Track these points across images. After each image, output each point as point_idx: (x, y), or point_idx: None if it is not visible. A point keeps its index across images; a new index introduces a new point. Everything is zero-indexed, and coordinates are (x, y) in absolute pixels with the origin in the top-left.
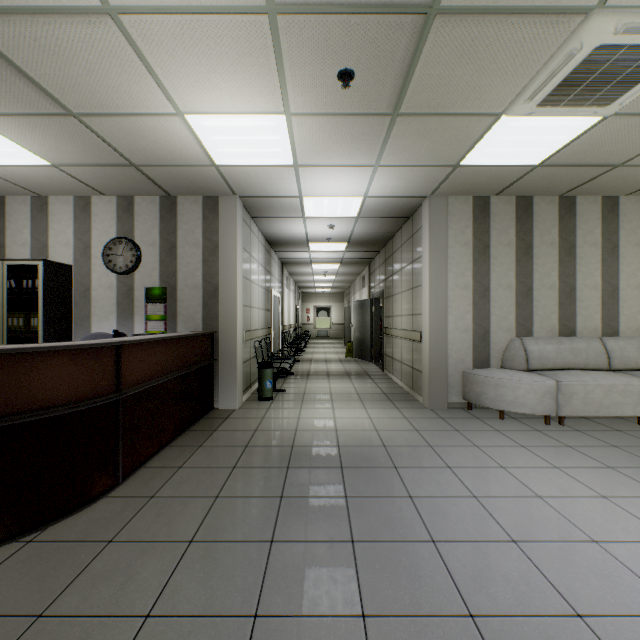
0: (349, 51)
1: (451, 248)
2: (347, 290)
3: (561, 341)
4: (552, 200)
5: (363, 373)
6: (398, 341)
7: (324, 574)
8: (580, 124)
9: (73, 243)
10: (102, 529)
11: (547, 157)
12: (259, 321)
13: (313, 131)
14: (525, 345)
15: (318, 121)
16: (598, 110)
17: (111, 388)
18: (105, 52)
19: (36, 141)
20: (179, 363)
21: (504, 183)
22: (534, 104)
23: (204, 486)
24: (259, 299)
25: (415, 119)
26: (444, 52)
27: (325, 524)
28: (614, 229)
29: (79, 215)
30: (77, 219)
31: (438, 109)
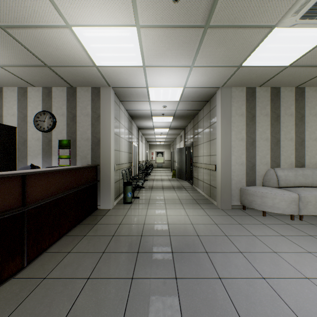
0: None
1: (233, 117)
2: (172, 143)
3: (297, 170)
4: (291, 89)
5: (181, 187)
6: (201, 170)
7: None
8: None
9: (17, 114)
10: None
11: (295, 60)
12: (125, 159)
13: (154, 40)
14: (276, 173)
15: (157, 32)
16: None
17: (18, 204)
18: None
19: None
20: (73, 184)
21: (265, 78)
22: (298, 17)
23: (81, 268)
24: (125, 147)
25: (219, 31)
26: None
27: (162, 305)
28: None
29: (20, 98)
30: (19, 100)
31: (234, 22)
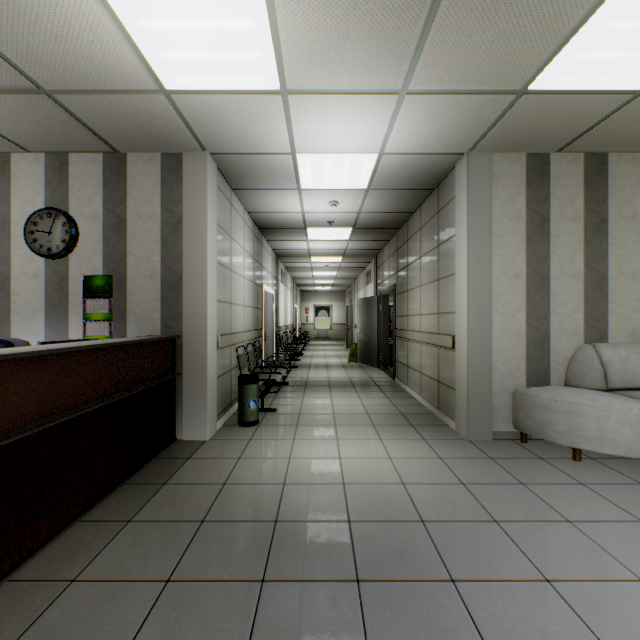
0: None
1: (497, 223)
2: (349, 288)
3: None
4: (633, 158)
5: (371, 383)
6: (416, 346)
7: None
8: None
9: None
10: None
11: None
12: (245, 321)
13: (308, 6)
14: (601, 355)
15: None
16: None
17: None
18: None
19: None
20: (105, 386)
21: (578, 128)
22: None
23: None
24: (245, 294)
25: None
26: None
27: None
28: None
29: None
30: None
31: None
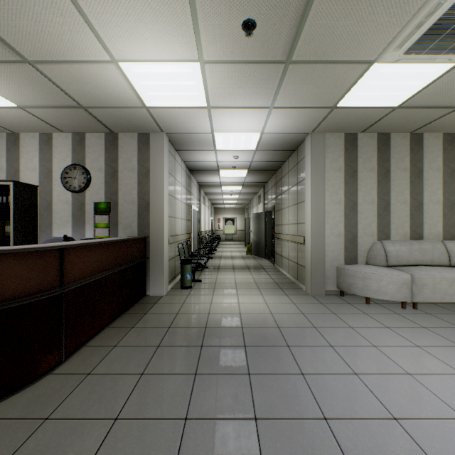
0: (252, 2)
1: (328, 172)
2: (247, 206)
3: (412, 244)
4: (405, 136)
5: (259, 267)
6: (286, 243)
7: (231, 454)
8: (436, 71)
9: (39, 169)
10: (41, 406)
11: (405, 100)
12: (182, 228)
13: (222, 77)
14: (385, 247)
15: (226, 68)
16: (453, 57)
17: (55, 284)
18: (47, 3)
19: (3, 86)
20: (117, 261)
21: (369, 122)
22: (402, 52)
23: (132, 364)
24: (182, 212)
25: (304, 66)
26: (332, 3)
27: (232, 401)
28: (452, 158)
29: (43, 147)
30: (42, 150)
31: (323, 57)
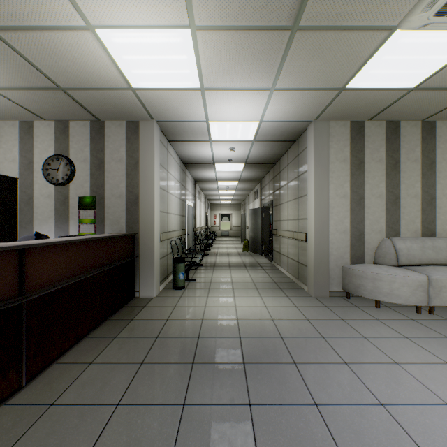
0: None
1: (332, 164)
2: (243, 202)
3: (424, 241)
4: (416, 124)
5: (257, 264)
6: (285, 240)
7: None
8: None
9: (18, 159)
10: None
11: (423, 80)
12: (175, 224)
13: (217, 49)
14: (395, 244)
15: (221, 37)
16: None
17: (12, 292)
18: None
19: None
20: (99, 261)
21: (379, 107)
22: (432, 12)
23: (108, 389)
24: (175, 207)
25: (313, 34)
26: None
27: None
28: None
29: (23, 136)
30: (22, 140)
31: (336, 21)
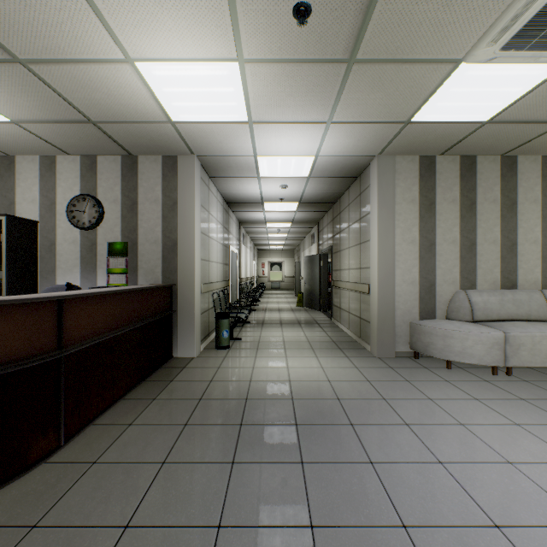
0: None
1: (398, 205)
2: (297, 247)
3: (504, 293)
4: (494, 159)
5: (313, 322)
6: (346, 293)
7: None
8: (539, 73)
9: (39, 200)
10: (29, 508)
11: (498, 112)
12: (217, 274)
13: (267, 82)
14: (470, 297)
15: (272, 70)
16: None
17: (51, 345)
18: None
19: None
20: (135, 315)
21: (451, 141)
22: (498, 47)
23: (151, 448)
24: (217, 254)
25: (371, 67)
26: None
27: (280, 501)
28: None
29: (44, 173)
30: (43, 177)
31: (396, 55)
